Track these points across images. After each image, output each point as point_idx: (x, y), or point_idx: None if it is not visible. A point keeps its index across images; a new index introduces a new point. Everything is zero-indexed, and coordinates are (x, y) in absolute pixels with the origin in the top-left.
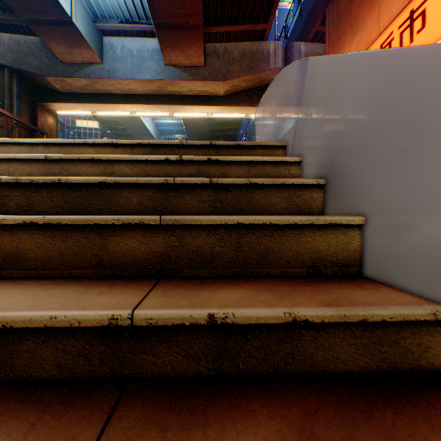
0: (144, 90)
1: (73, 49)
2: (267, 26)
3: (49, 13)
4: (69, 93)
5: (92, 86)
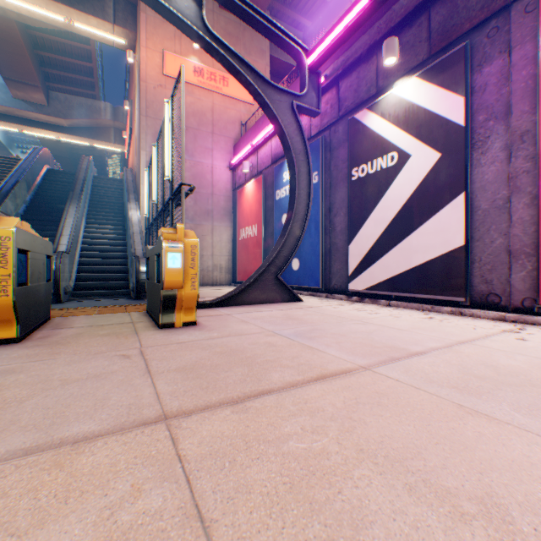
0: None
1: None
2: (97, 94)
3: None
4: None
5: None
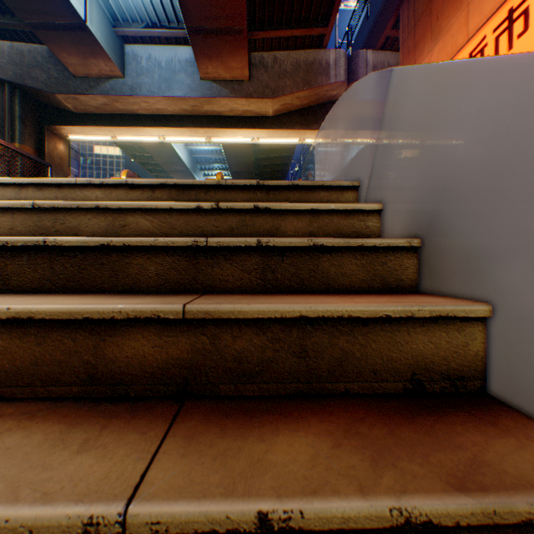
0: (175, 110)
1: (88, 59)
2: (327, 30)
3: (57, 15)
4: (83, 114)
5: (112, 105)
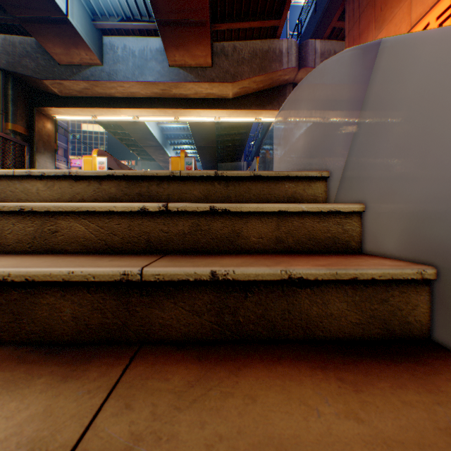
0: (147, 93)
1: (70, 49)
2: (280, 22)
3: (42, 10)
4: (67, 97)
5: (92, 89)
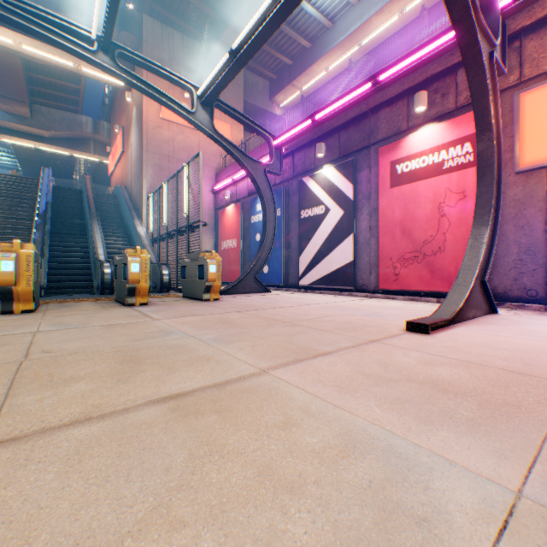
0: None
1: None
2: (80, 109)
3: None
4: None
5: None
